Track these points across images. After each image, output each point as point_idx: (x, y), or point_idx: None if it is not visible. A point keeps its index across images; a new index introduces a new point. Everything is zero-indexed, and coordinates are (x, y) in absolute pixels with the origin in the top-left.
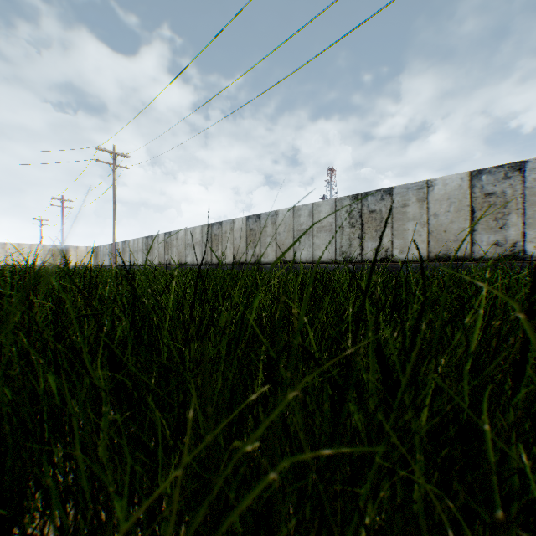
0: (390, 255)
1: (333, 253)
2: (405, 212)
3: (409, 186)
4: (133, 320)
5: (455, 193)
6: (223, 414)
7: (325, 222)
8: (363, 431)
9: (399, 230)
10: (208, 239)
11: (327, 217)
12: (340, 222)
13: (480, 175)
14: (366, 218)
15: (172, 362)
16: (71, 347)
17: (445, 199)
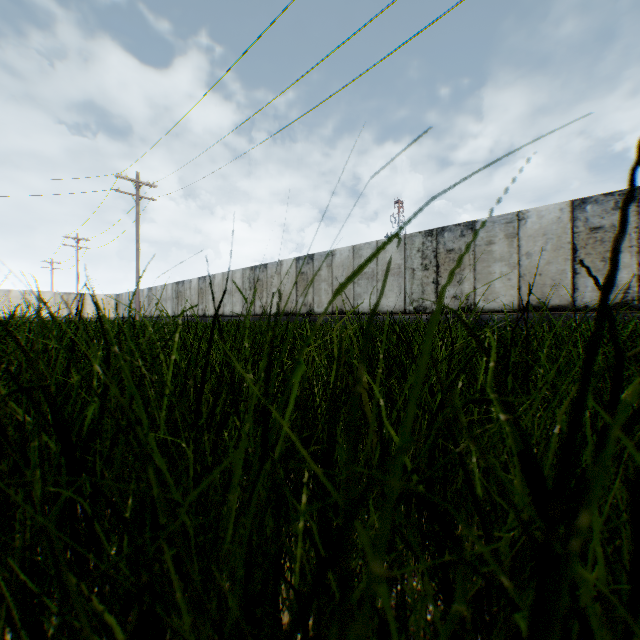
0: (472, 303)
1: (402, 301)
2: (491, 251)
3: (496, 219)
4: (105, 396)
5: (552, 228)
6: (231, 606)
7: (392, 264)
8: (494, 603)
9: (484, 273)
10: (251, 284)
11: (462, 181)
12: (410, 263)
13: (584, 205)
14: (442, 258)
15: (180, 454)
16: (22, 435)
17: (541, 235)
